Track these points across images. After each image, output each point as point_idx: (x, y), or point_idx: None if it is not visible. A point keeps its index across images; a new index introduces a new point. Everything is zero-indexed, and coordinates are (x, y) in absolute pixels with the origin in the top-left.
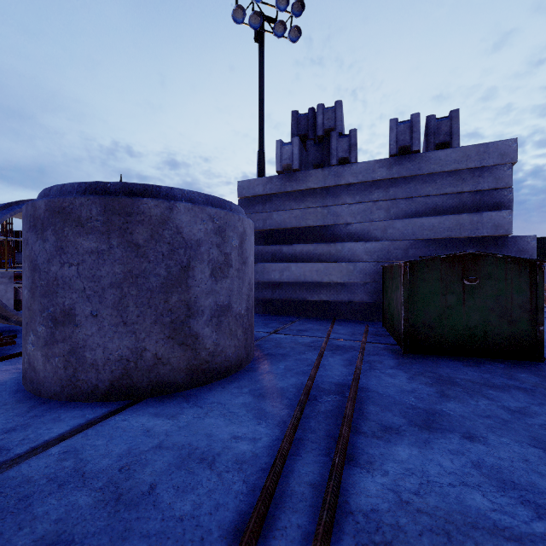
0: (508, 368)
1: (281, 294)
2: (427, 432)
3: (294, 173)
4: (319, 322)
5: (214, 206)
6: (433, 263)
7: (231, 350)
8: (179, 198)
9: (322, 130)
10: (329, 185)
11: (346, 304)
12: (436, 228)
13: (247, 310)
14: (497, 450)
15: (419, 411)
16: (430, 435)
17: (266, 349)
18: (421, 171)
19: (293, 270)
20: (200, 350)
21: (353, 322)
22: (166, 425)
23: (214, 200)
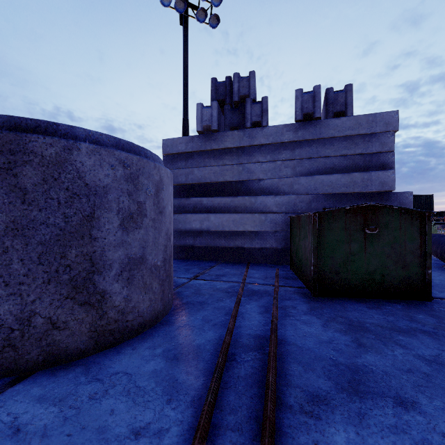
0: (406, 309)
1: (202, 242)
2: (357, 398)
3: (213, 134)
4: (235, 266)
5: (126, 151)
6: (339, 213)
7: (145, 304)
8: (82, 138)
9: (237, 96)
10: (244, 145)
11: (259, 249)
12: (334, 184)
13: (164, 260)
14: (436, 420)
15: (342, 368)
16: (361, 404)
17: (185, 297)
18: (321, 136)
19: (212, 220)
20: (107, 308)
21: (265, 266)
22: (48, 416)
23: (126, 145)
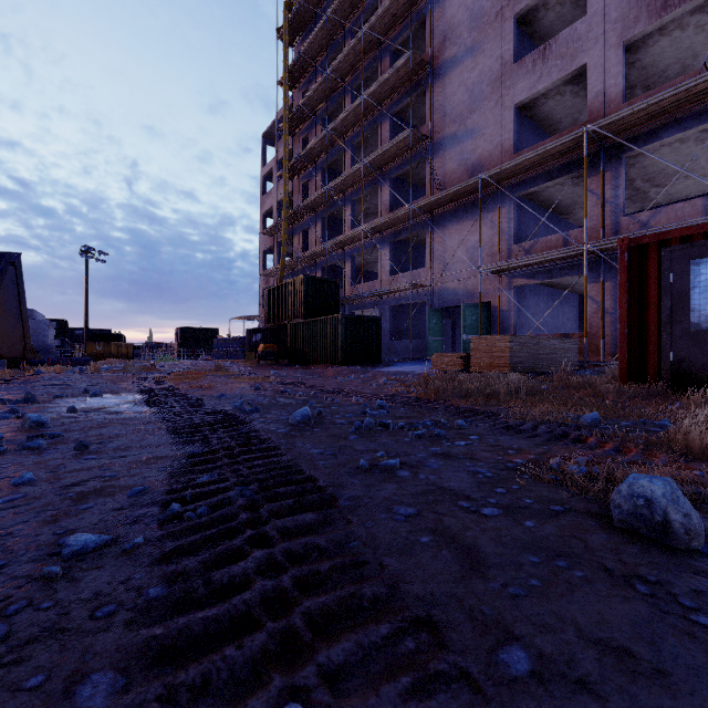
0: None
1: None
2: None
3: None
4: None
5: None
6: None
7: None
8: None
9: None
10: None
11: None
12: None
13: None
14: None
15: None
16: None
17: None
18: None
19: None
20: None
21: None
22: None
23: None
